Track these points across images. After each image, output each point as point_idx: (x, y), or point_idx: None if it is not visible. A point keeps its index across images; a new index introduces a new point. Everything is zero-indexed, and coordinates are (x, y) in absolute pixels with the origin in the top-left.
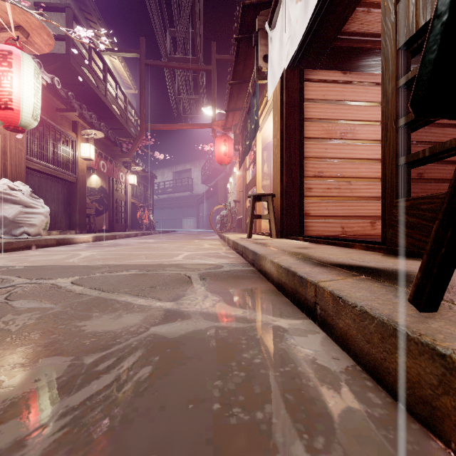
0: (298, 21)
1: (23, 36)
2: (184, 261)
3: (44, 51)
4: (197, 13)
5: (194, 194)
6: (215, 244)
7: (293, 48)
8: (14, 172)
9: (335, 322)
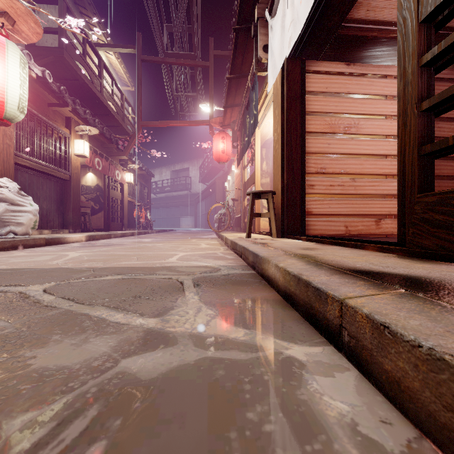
0: (302, 2)
1: (8, 23)
2: (178, 263)
3: (32, 41)
4: (194, 7)
5: (192, 193)
6: (213, 243)
7: (297, 33)
8: (2, 168)
9: (376, 360)
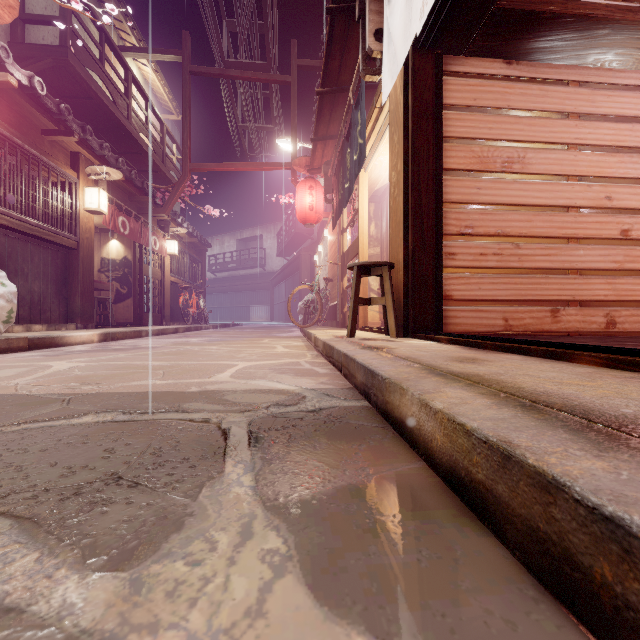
0: None
1: None
2: (232, 382)
3: (3, 20)
4: None
5: (266, 272)
6: (295, 345)
7: None
8: None
9: None
